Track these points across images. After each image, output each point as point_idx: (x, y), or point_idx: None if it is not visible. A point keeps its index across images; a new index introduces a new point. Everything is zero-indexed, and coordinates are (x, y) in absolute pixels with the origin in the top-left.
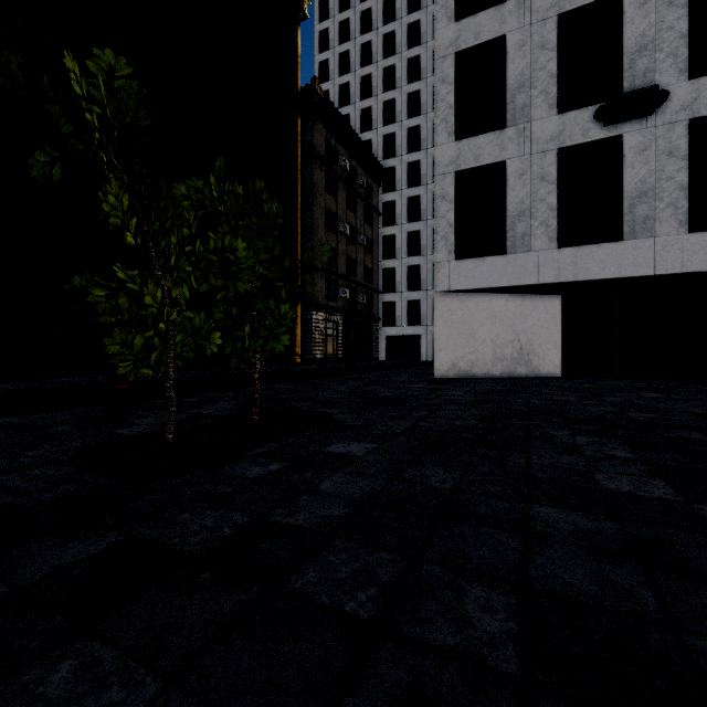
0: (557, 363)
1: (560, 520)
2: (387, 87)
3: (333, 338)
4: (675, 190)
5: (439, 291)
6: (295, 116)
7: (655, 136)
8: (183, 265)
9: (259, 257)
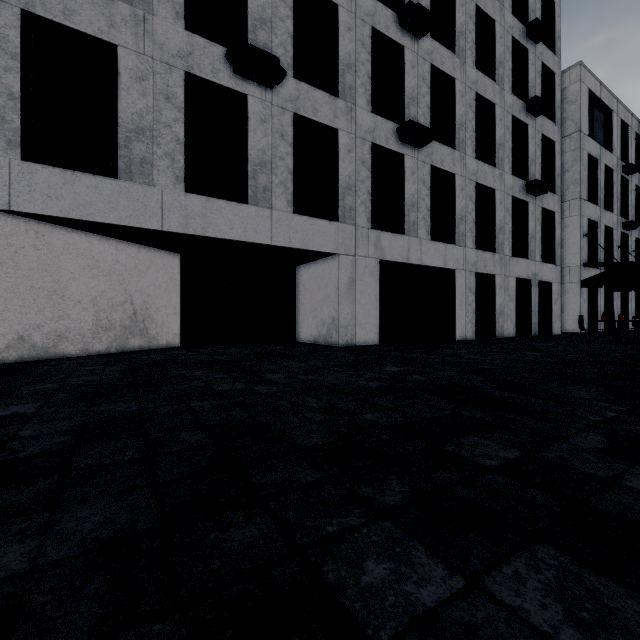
0: (177, 331)
1: None
2: None
3: None
4: (285, 171)
5: None
6: None
7: (272, 113)
8: None
9: None
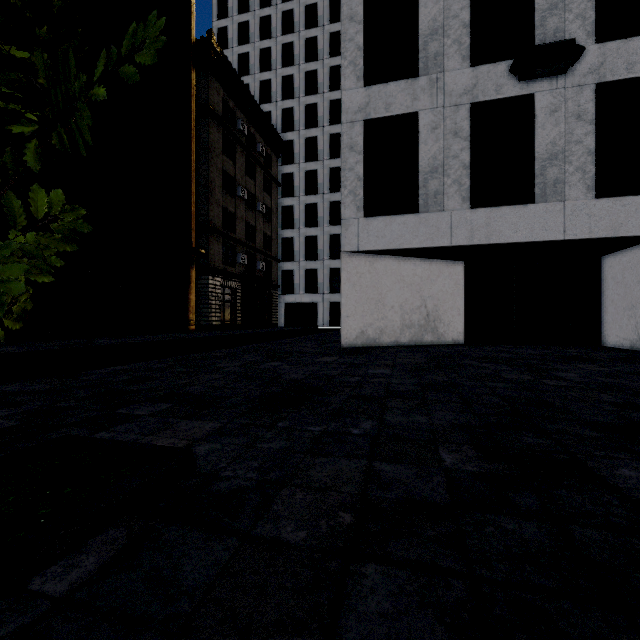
0: (460, 330)
1: None
2: (285, 63)
3: (231, 304)
4: (583, 154)
5: (347, 250)
6: (188, 67)
7: (565, 98)
8: None
9: None
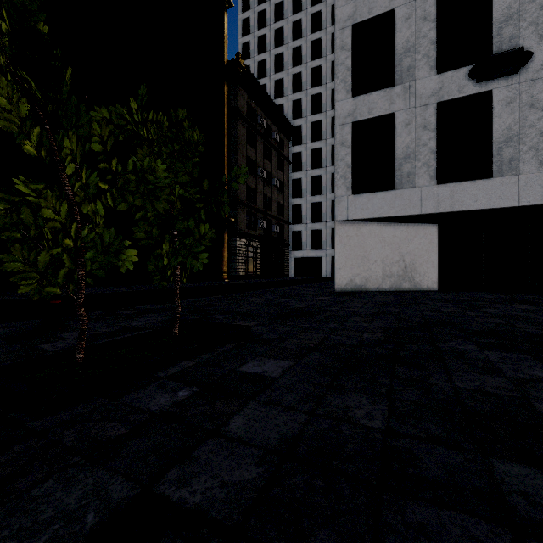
0: (434, 279)
1: (542, 492)
2: (295, 63)
3: (253, 259)
4: (536, 136)
5: (339, 220)
6: (223, 83)
7: (519, 91)
8: (94, 180)
9: (178, 180)
